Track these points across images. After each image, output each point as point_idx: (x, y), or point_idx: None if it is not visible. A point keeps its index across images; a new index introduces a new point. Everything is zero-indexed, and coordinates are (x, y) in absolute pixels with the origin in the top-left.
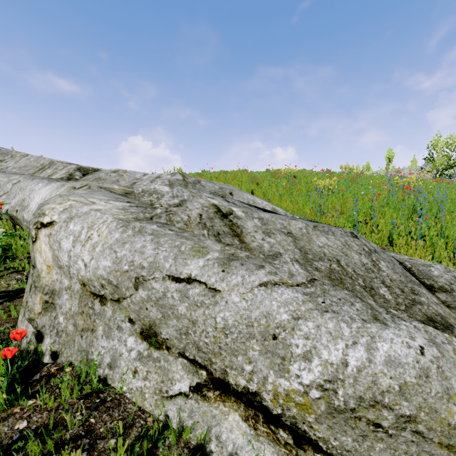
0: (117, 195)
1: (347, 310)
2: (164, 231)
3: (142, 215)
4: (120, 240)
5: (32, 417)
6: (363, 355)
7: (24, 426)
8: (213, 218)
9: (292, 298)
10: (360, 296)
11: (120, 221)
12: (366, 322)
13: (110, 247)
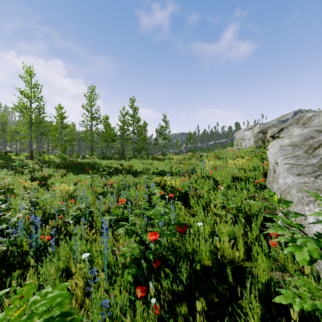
0: (319, 133)
1: (294, 171)
2: (289, 149)
3: (296, 143)
4: (275, 153)
5: (254, 195)
6: (282, 181)
7: (252, 195)
8: (320, 141)
9: (285, 167)
10: (318, 171)
11: (279, 147)
12: (291, 174)
13: (274, 155)
